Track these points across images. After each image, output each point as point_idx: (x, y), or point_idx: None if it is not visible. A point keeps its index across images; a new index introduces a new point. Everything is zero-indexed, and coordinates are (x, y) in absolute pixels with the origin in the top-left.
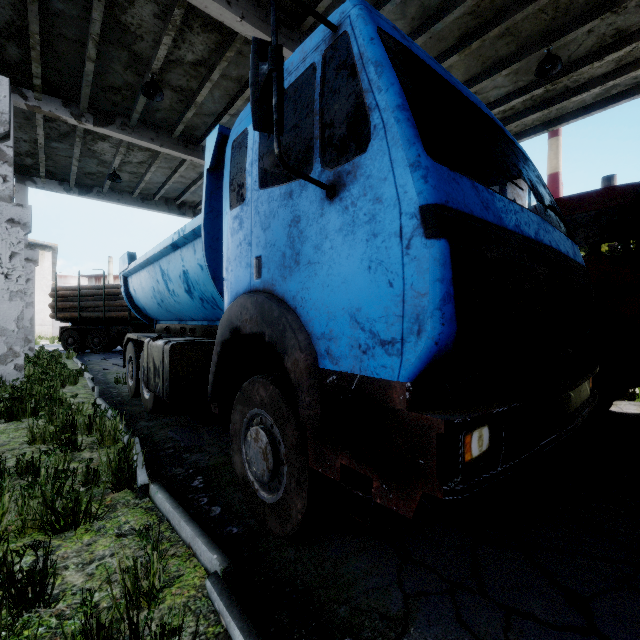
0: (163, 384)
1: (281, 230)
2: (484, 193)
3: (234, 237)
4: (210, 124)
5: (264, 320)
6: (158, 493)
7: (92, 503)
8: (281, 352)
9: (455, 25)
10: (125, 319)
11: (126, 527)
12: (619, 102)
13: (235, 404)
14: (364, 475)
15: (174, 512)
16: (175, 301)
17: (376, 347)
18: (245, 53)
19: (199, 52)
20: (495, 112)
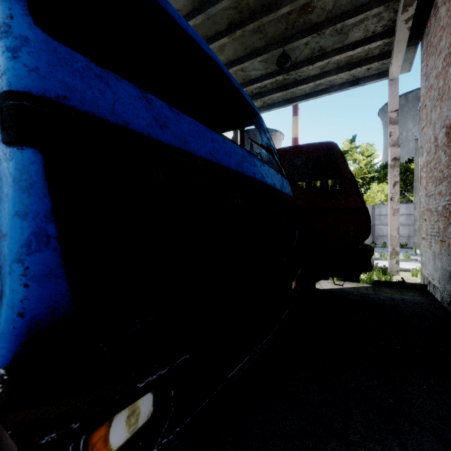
0: None
1: None
2: (164, 110)
3: None
4: None
5: None
6: None
7: None
8: None
9: (225, 14)
10: None
11: None
12: (323, 95)
13: None
14: None
15: None
16: None
17: None
18: None
19: None
20: (255, 86)
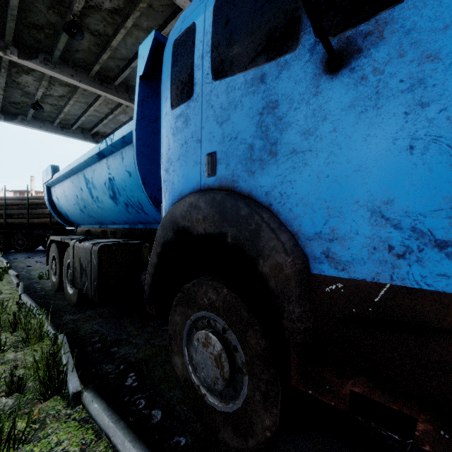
0: (91, 283)
1: (247, 120)
2: None
3: (177, 136)
4: (122, 67)
5: (225, 219)
6: (93, 403)
7: (16, 419)
8: (253, 254)
9: None
10: (46, 224)
11: (58, 451)
12: None
13: (175, 305)
14: (373, 400)
15: (115, 428)
16: (98, 207)
17: (426, 249)
18: (155, 7)
19: (115, 1)
20: None
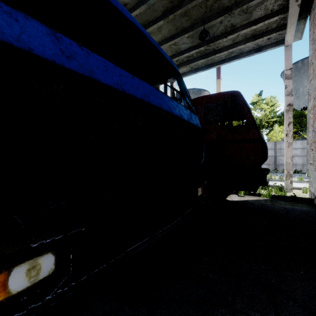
0: None
1: None
2: (73, 46)
3: None
4: None
5: None
6: None
7: None
8: None
9: (160, 4)
10: None
11: None
12: (234, 60)
13: None
14: None
15: None
16: None
17: None
18: None
19: None
20: (184, 56)
